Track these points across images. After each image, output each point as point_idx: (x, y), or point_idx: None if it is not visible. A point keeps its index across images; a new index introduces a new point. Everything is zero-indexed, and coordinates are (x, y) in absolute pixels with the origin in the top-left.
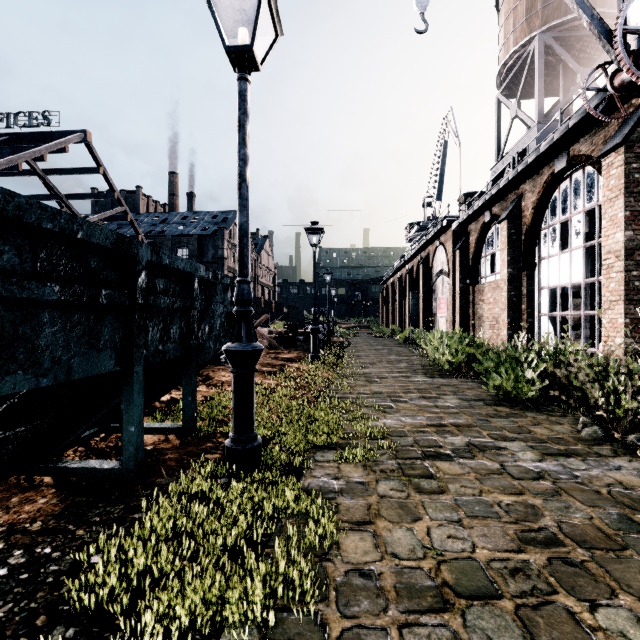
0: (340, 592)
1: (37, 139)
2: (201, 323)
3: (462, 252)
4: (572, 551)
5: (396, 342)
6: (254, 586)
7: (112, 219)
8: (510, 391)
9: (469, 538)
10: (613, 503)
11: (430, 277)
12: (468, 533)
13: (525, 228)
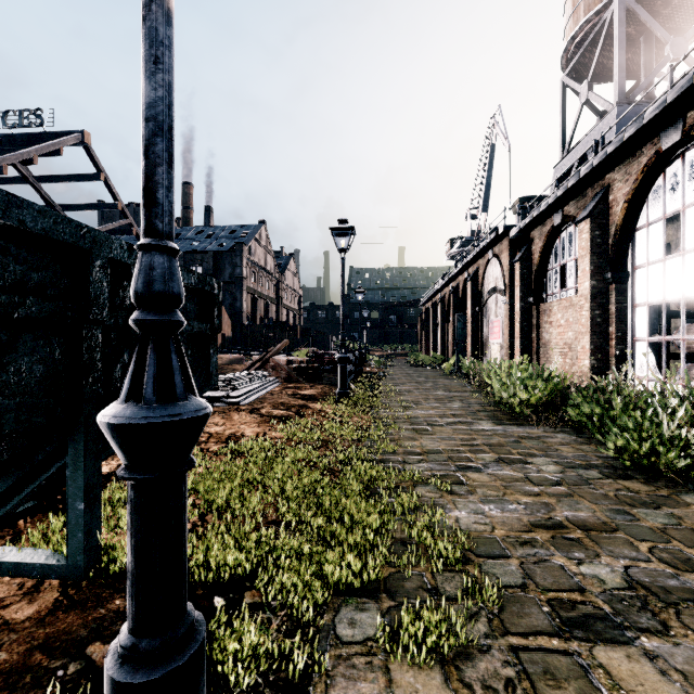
0: None
1: (29, 141)
2: (121, 351)
3: (523, 264)
4: None
5: (440, 373)
6: None
7: (116, 233)
8: (643, 456)
9: None
10: None
11: (480, 296)
12: None
13: (614, 228)
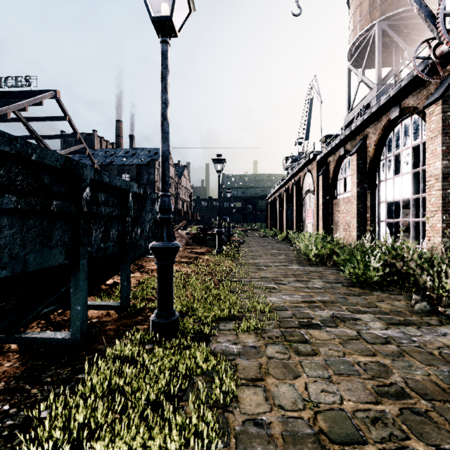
0: (239, 439)
1: (21, 96)
2: (134, 227)
3: (324, 177)
4: (417, 402)
5: (277, 240)
6: (170, 436)
7: (75, 153)
8: (361, 276)
9: (337, 392)
10: (444, 362)
11: (301, 194)
12: (336, 388)
13: (369, 159)
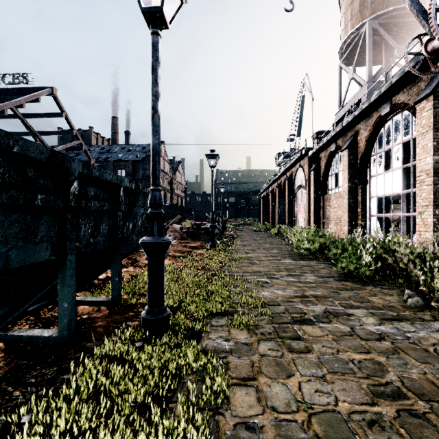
0: None
1: (18, 93)
2: (126, 221)
3: (315, 172)
4: (415, 403)
5: (269, 235)
6: None
7: (72, 149)
8: (353, 270)
9: (332, 392)
10: None
11: (293, 190)
12: (331, 387)
13: (360, 155)
